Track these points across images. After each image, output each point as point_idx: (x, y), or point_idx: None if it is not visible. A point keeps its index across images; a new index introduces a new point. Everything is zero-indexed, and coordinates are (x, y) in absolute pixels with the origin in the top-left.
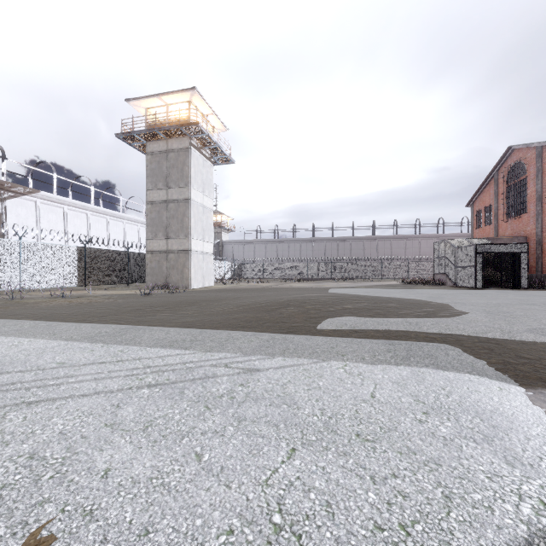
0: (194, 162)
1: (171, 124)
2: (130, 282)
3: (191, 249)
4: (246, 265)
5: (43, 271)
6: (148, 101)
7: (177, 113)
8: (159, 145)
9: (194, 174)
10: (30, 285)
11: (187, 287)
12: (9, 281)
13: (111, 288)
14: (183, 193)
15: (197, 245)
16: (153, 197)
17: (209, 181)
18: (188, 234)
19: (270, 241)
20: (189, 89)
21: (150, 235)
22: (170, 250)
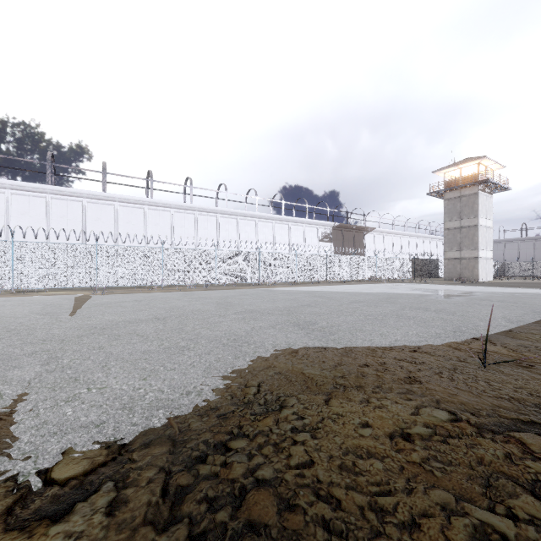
0: (481, 200)
1: (463, 179)
2: (431, 277)
3: (479, 256)
4: (510, 264)
5: (401, 271)
6: (446, 170)
7: (465, 169)
8: (454, 194)
9: (480, 208)
10: (398, 277)
11: (476, 280)
12: (393, 275)
13: (423, 280)
14: (473, 221)
15: (482, 253)
16: (449, 226)
17: (489, 208)
18: (477, 247)
19: (540, 238)
20: (480, 158)
21: (447, 248)
22: (462, 257)
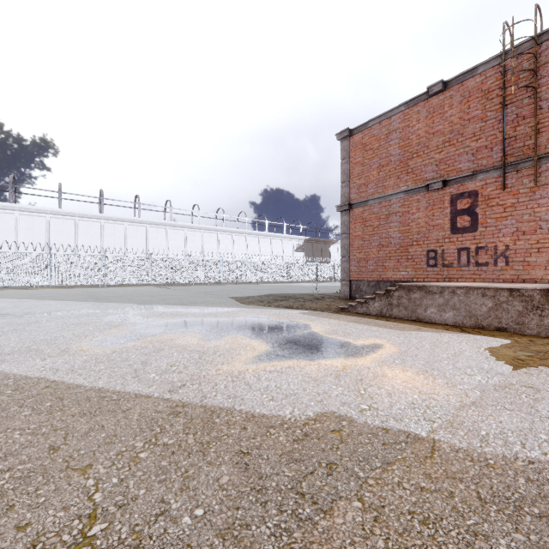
0: None
1: None
2: None
3: None
4: None
5: None
6: None
7: None
8: None
9: None
10: None
11: None
12: None
13: None
14: None
15: None
16: None
17: None
18: None
19: None
20: None
21: None
22: None
